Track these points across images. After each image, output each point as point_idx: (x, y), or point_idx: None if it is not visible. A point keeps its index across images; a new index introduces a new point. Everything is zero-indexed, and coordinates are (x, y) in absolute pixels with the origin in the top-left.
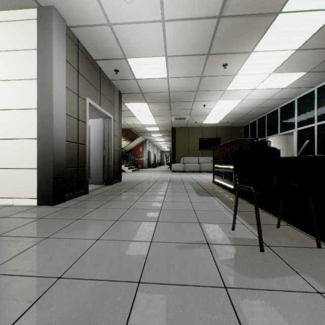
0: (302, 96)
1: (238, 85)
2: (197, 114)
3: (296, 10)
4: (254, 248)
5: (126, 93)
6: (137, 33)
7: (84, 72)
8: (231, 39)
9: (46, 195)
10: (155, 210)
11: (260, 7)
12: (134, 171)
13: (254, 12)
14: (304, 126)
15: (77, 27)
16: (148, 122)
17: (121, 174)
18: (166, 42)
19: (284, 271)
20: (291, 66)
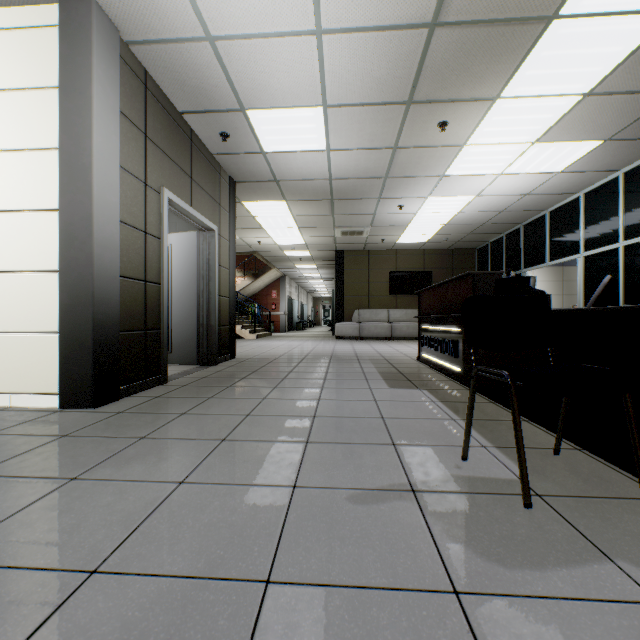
0: (594, 188)
1: (468, 166)
2: (387, 223)
3: (588, 12)
4: (510, 499)
5: (244, 182)
6: (266, 58)
7: (157, 137)
8: (457, 71)
9: (78, 388)
10: (303, 418)
11: (515, 5)
12: (260, 338)
13: (504, 16)
14: (598, 247)
15: (143, 43)
16: (288, 240)
17: (234, 344)
18: (324, 76)
19: (578, 554)
20: (575, 127)
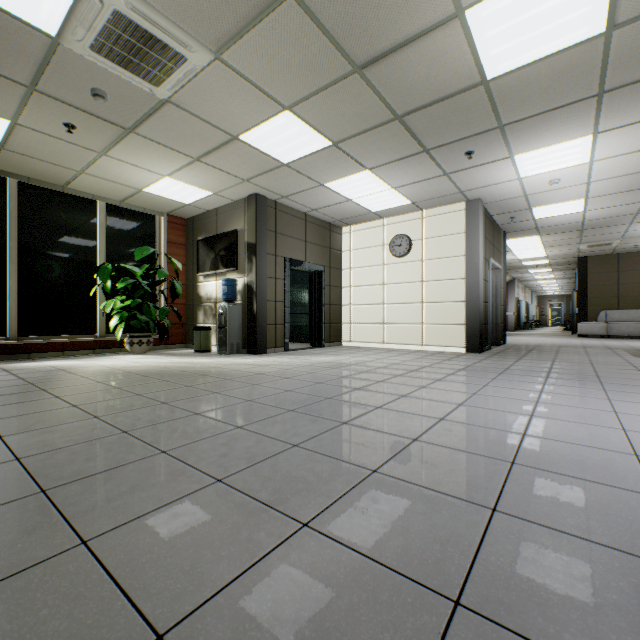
0: None
1: None
2: (639, 235)
3: None
4: None
5: (511, 232)
6: (553, 194)
7: (487, 235)
8: None
9: (473, 345)
10: (583, 360)
11: None
12: None
13: None
14: None
15: (490, 202)
16: (529, 255)
17: (504, 335)
18: (588, 191)
19: None
20: None
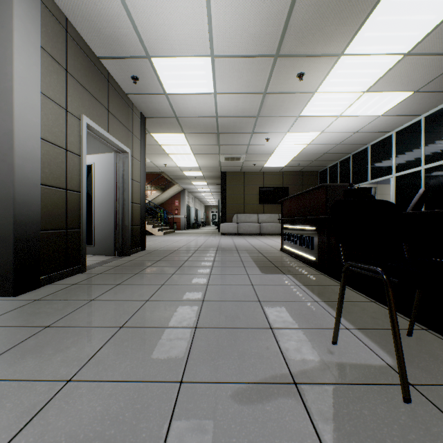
0: (403, 128)
1: (317, 109)
2: (257, 152)
3: None
4: (388, 391)
5: (152, 117)
6: (165, 12)
7: (78, 74)
8: (313, 30)
9: (1, 279)
10: (193, 302)
11: None
12: (166, 234)
13: None
14: (406, 170)
15: None
16: (186, 163)
17: (144, 240)
18: (212, 30)
19: None
20: (395, 81)
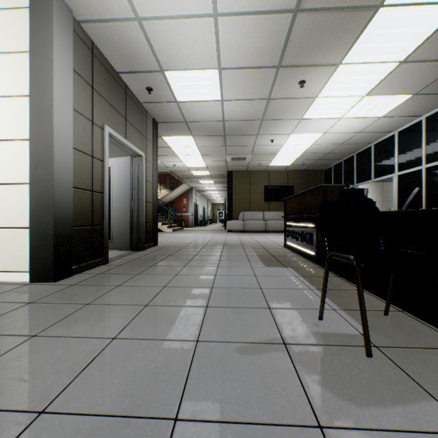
0: (405, 128)
1: (319, 112)
2: (262, 152)
3: (405, 2)
4: (356, 350)
5: (163, 122)
6: (178, 33)
7: (101, 89)
8: (312, 44)
9: (43, 267)
10: (204, 288)
11: None
12: (175, 231)
13: (345, 5)
14: (408, 169)
15: (90, 22)
16: (194, 164)
17: (156, 236)
18: (219, 47)
19: (410, 393)
20: (393, 85)
